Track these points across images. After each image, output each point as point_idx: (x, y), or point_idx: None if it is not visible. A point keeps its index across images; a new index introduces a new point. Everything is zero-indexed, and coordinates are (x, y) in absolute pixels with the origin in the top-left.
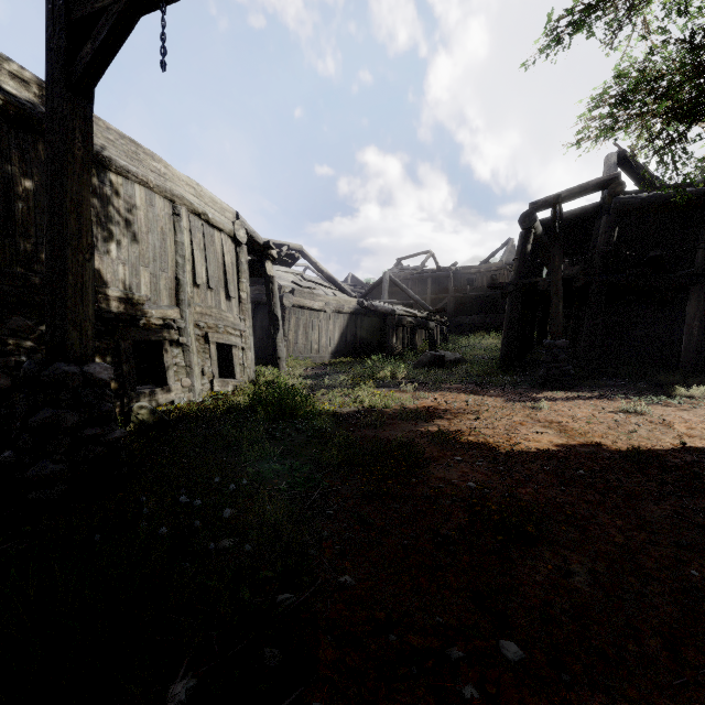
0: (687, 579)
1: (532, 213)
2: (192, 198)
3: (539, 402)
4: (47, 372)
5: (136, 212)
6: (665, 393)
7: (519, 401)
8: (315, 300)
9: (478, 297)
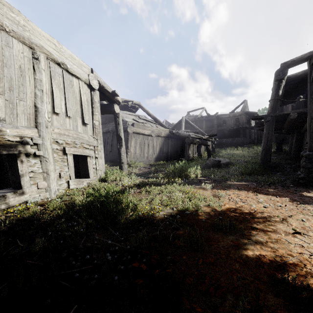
0: None
1: (285, 68)
2: (51, 50)
3: None
4: None
5: None
6: None
7: (306, 203)
8: (146, 129)
9: (229, 129)
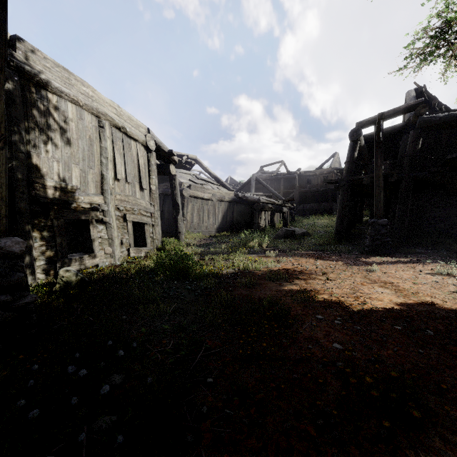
0: None
1: (359, 129)
2: (113, 116)
3: (371, 266)
4: None
5: (68, 123)
6: None
7: (355, 265)
8: (205, 192)
9: (315, 192)
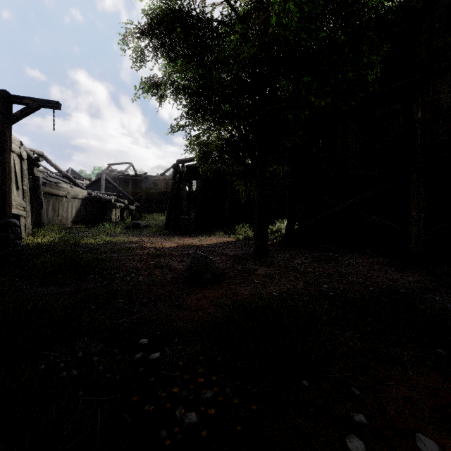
0: (185, 257)
1: (178, 164)
2: None
3: (174, 237)
4: (3, 221)
5: None
6: (214, 234)
7: (169, 238)
8: (60, 190)
9: (159, 194)
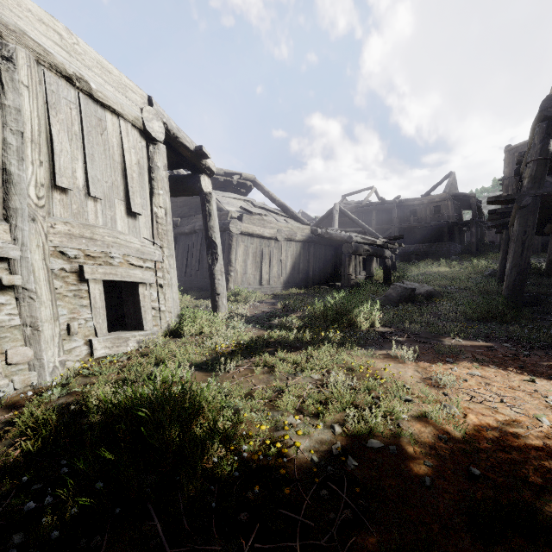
0: None
1: None
2: (49, 45)
3: None
4: None
5: None
6: None
7: None
8: (266, 226)
9: (422, 227)
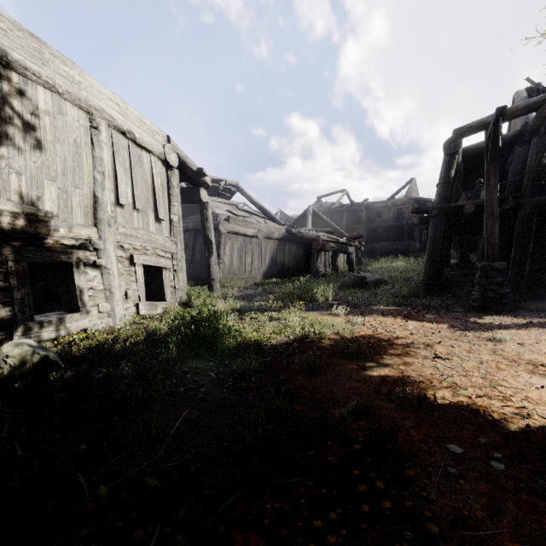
0: None
1: (458, 138)
2: (114, 114)
3: (497, 333)
4: None
5: (38, 116)
6: None
7: (468, 329)
8: (248, 227)
9: (386, 227)
